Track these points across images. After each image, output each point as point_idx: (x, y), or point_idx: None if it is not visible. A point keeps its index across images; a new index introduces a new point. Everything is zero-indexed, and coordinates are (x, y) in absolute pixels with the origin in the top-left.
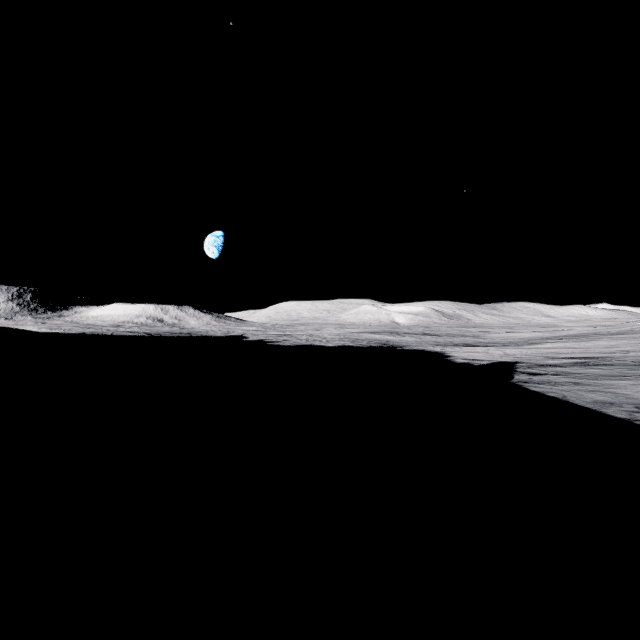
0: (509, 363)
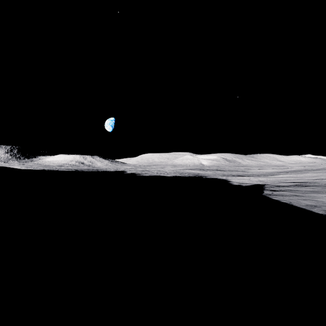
0: (261, 185)
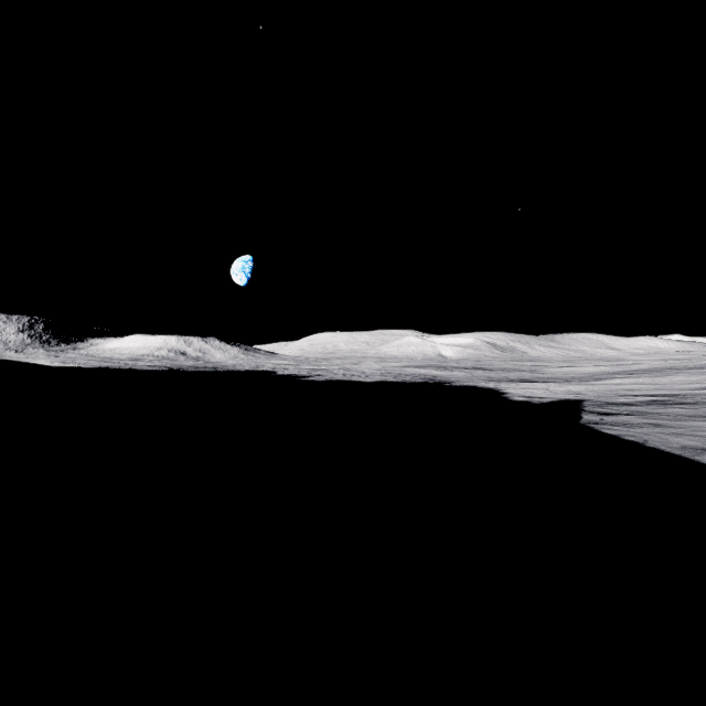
0: (574, 401)
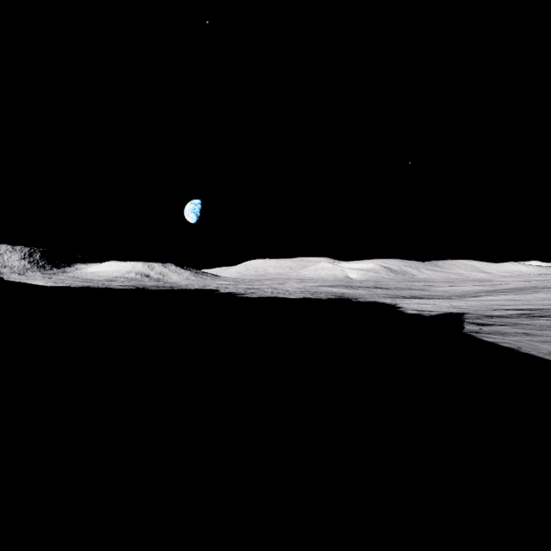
0: (457, 314)
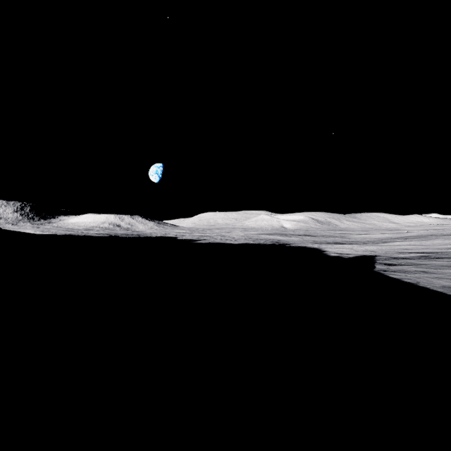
0: (370, 256)
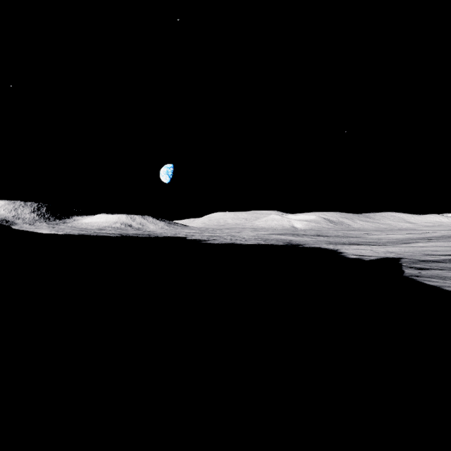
0: (394, 259)
